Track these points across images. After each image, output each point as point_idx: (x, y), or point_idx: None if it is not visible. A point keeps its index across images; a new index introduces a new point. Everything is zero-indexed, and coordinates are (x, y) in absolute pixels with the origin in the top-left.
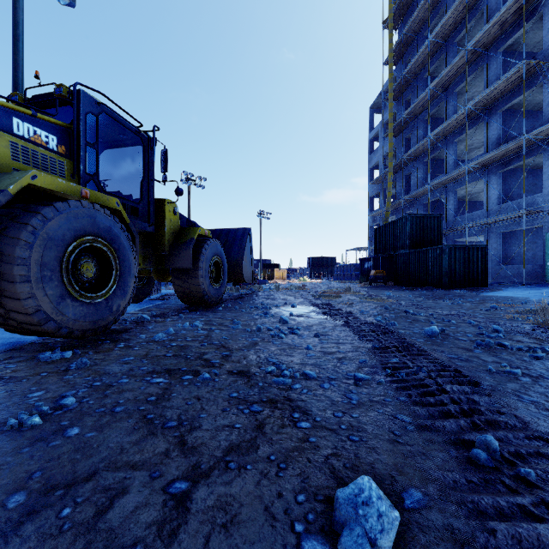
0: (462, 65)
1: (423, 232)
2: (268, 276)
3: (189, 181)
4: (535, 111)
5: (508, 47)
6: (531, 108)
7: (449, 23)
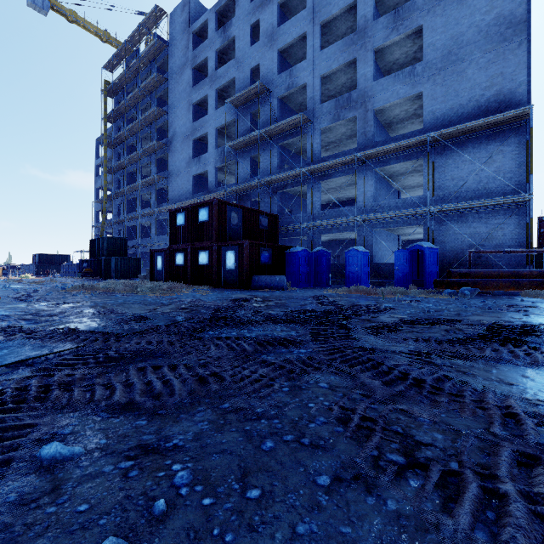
0: (141, 156)
1: (116, 247)
2: None
3: None
4: None
5: (161, 157)
6: None
7: (136, 127)
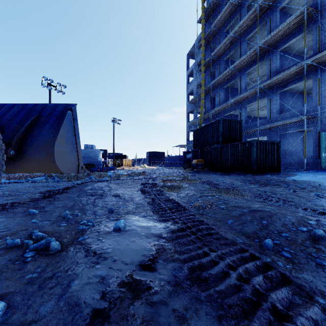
0: (253, 19)
1: (230, 132)
2: (118, 164)
3: (49, 86)
4: (296, 55)
5: (282, 8)
6: (295, 52)
7: None
